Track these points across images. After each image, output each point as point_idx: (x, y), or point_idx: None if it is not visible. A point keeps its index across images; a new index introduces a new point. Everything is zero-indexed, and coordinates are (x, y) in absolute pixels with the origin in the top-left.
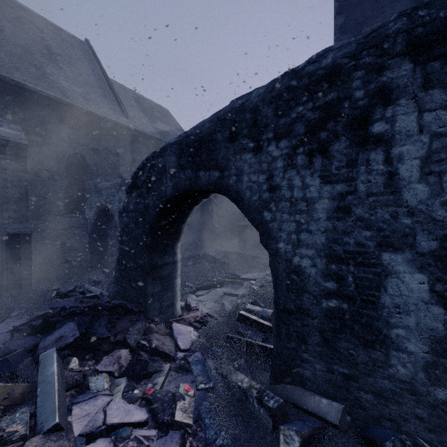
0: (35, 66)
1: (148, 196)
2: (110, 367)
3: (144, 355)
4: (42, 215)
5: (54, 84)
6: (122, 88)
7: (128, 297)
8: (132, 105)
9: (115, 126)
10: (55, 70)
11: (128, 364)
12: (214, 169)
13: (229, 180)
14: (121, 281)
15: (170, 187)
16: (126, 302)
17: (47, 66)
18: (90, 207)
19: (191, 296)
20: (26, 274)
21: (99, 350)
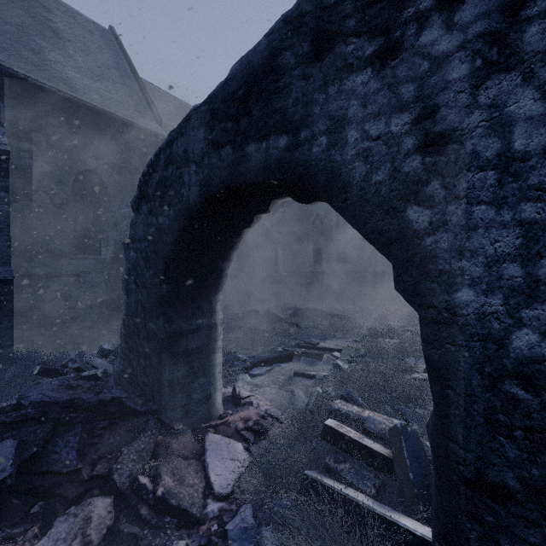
0: (31, 50)
1: (162, 211)
2: (64, 545)
3: (141, 511)
4: (38, 255)
5: (58, 74)
6: (158, 91)
7: (136, 382)
8: (170, 111)
9: (143, 134)
10: (61, 58)
11: (102, 537)
12: (278, 132)
13: (311, 148)
14: (128, 355)
15: (194, 187)
16: (127, 395)
17: (51, 51)
18: (107, 245)
19: (242, 377)
20: (5, 339)
21: (58, 497)
